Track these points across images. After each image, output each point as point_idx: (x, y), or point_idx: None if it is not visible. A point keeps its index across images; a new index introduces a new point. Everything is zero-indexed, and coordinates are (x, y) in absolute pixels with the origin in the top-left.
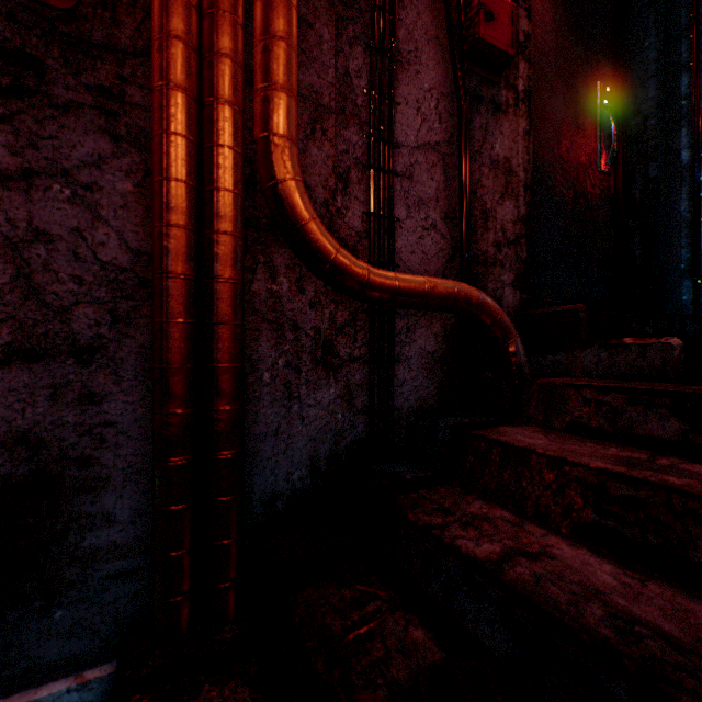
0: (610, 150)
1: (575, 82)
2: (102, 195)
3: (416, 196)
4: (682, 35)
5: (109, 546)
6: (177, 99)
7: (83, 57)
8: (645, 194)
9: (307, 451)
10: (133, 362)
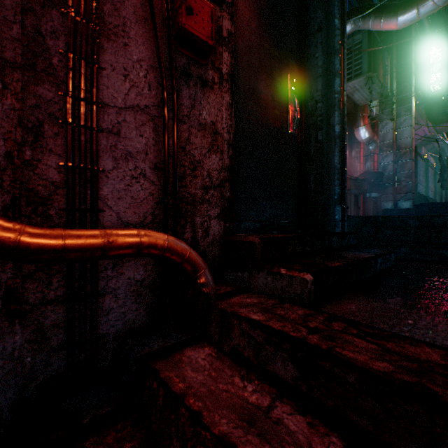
0: (295, 120)
1: (273, 72)
2: None
3: (124, 150)
4: (336, 53)
5: None
6: None
7: None
8: (316, 150)
9: None
10: None
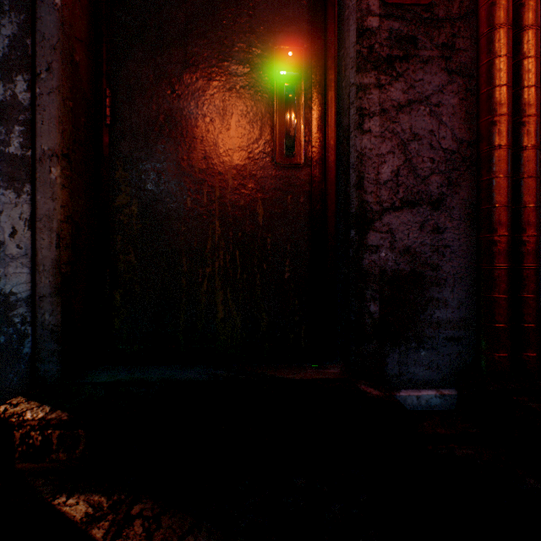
0: None
1: None
2: (442, 109)
3: None
4: None
5: (445, 320)
6: (504, 33)
7: (433, 29)
8: None
9: None
10: (457, 209)
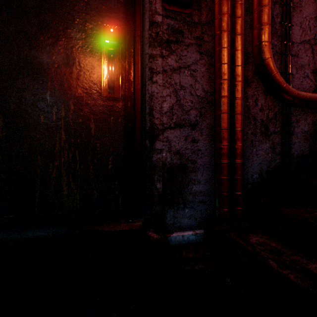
0: None
1: None
2: (197, 73)
3: (299, 64)
4: None
5: (199, 191)
6: (226, 35)
7: (192, 28)
8: None
9: (258, 167)
10: (205, 129)
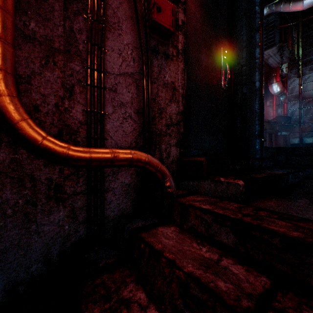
0: (227, 79)
1: (211, 47)
2: None
3: (119, 101)
4: (256, 31)
5: None
6: None
7: None
8: (242, 100)
9: (42, 251)
10: None
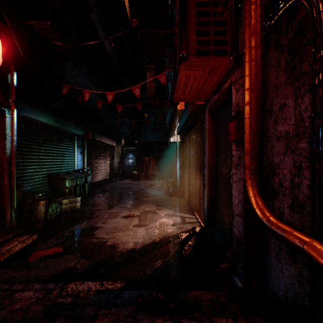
0: None
1: None
2: None
3: None
4: None
5: None
6: None
7: None
8: None
9: (283, 287)
10: None
